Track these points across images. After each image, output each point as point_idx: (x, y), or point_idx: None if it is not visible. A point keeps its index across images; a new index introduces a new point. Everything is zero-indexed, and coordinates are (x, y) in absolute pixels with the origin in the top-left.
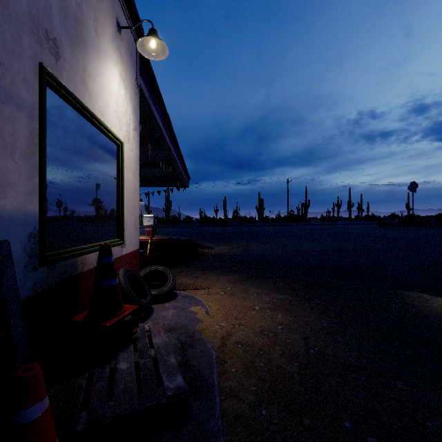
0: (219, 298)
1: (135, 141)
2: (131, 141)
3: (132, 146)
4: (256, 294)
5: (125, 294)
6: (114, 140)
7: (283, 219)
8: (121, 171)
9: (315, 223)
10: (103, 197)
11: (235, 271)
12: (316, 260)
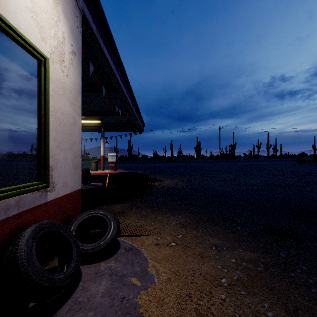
0: (170, 253)
1: (73, 67)
2: (66, 65)
3: (69, 71)
4: (215, 247)
5: (21, 275)
6: (28, 48)
7: (216, 157)
8: (43, 94)
9: (242, 160)
10: (1, 123)
11: (185, 208)
12: (262, 196)
